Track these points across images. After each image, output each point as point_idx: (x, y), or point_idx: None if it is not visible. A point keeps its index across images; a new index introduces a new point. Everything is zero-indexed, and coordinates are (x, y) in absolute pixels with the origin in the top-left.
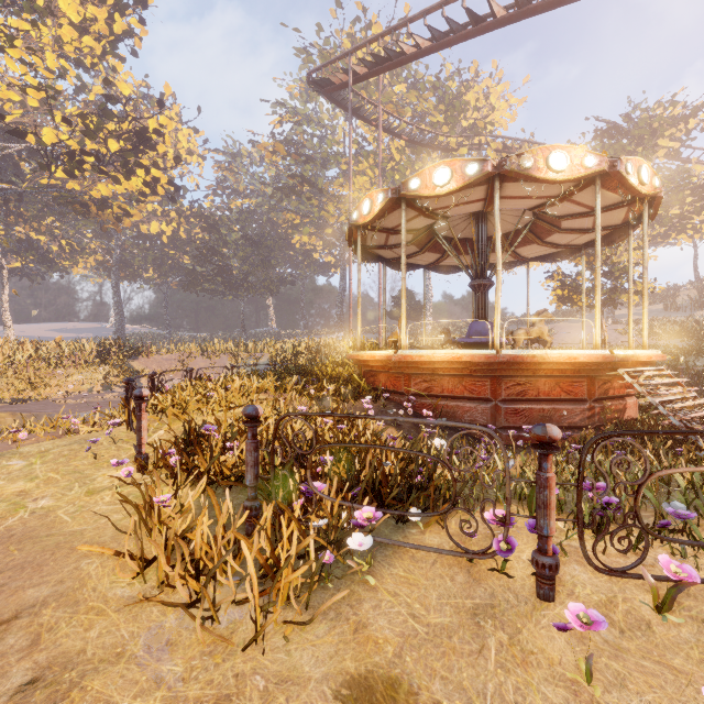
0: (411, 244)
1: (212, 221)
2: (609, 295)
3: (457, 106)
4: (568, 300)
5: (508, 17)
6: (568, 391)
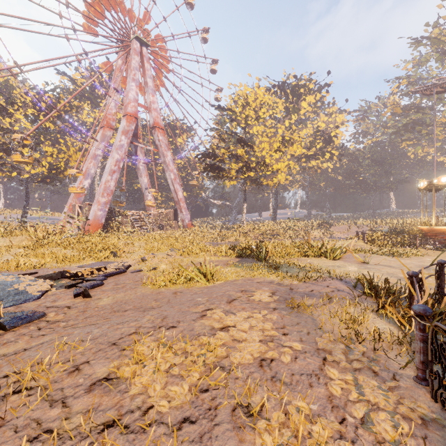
0: None
1: (354, 156)
2: None
3: None
4: None
5: None
6: None
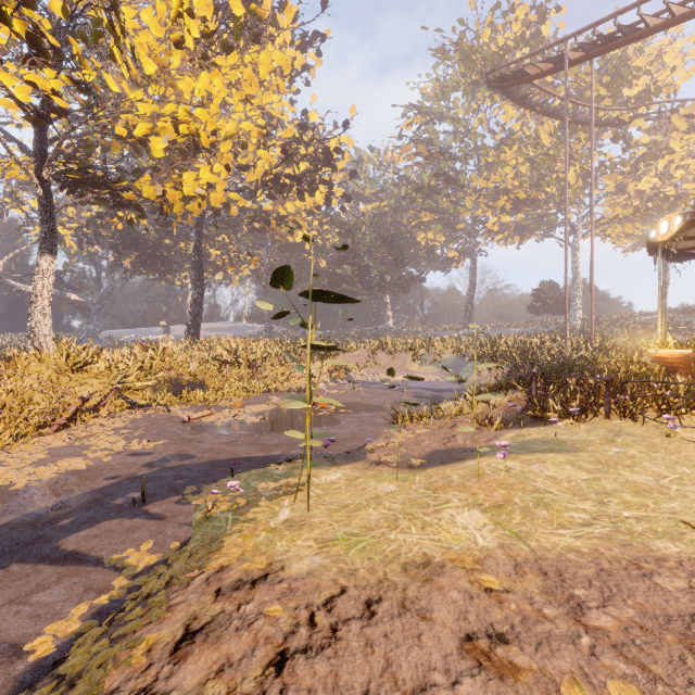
0: None
1: (349, 226)
2: None
3: (625, 74)
4: None
5: None
6: None
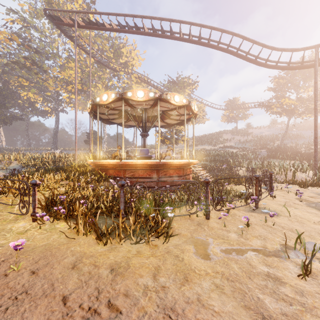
0: (117, 115)
1: None
2: (175, 140)
3: (119, 52)
4: (163, 141)
5: (149, 33)
6: (177, 173)
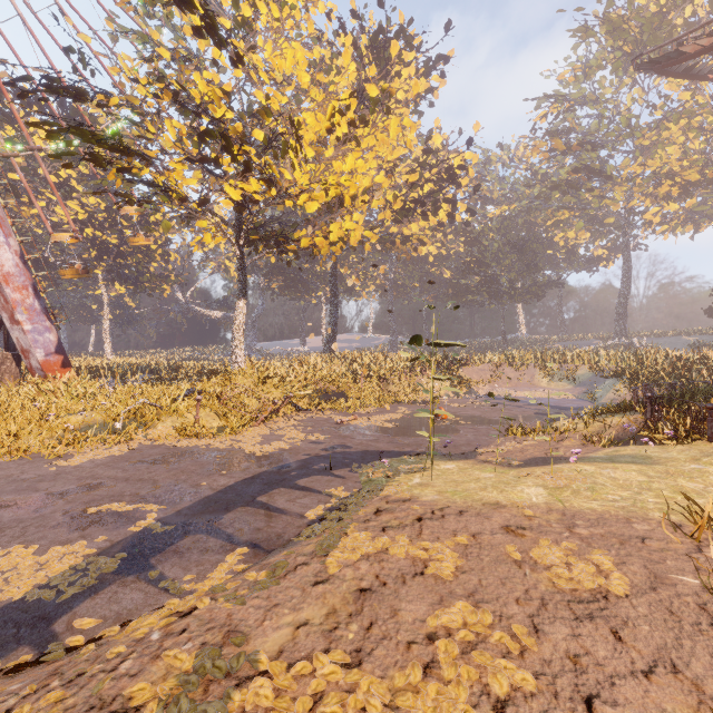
0: None
1: (474, 235)
2: None
3: None
4: None
5: None
6: None
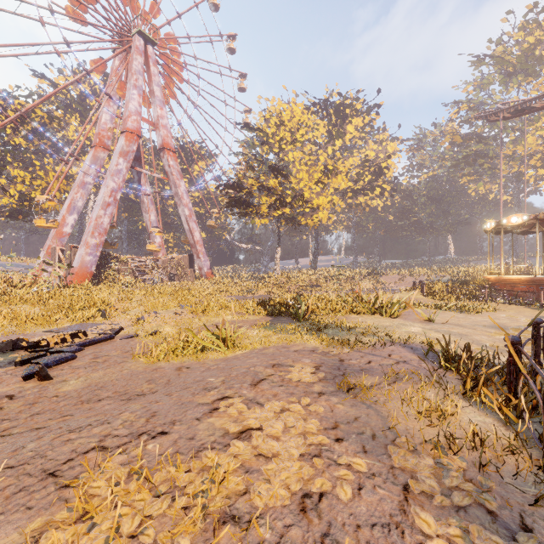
0: (521, 228)
1: (408, 193)
2: None
3: None
4: None
5: None
6: None
